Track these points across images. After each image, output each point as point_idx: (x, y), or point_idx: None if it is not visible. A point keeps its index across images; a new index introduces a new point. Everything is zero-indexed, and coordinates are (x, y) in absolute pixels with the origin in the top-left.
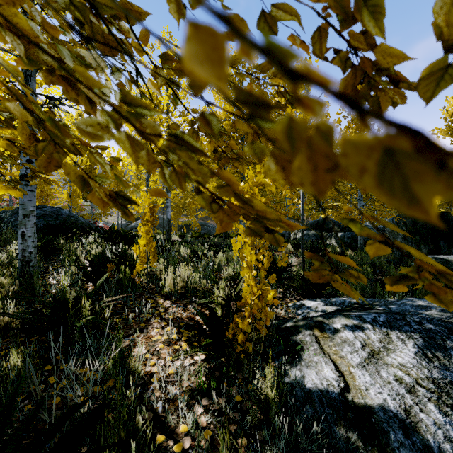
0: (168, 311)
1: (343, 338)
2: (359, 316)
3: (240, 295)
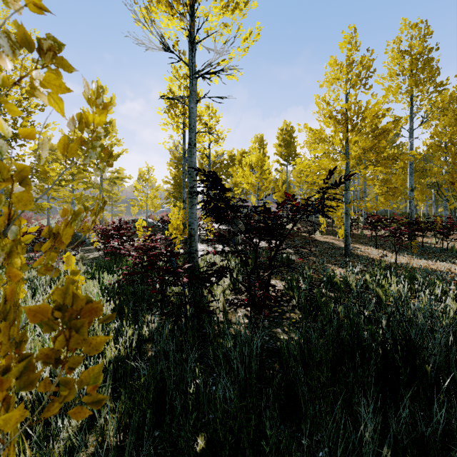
0: None
1: None
2: None
3: None
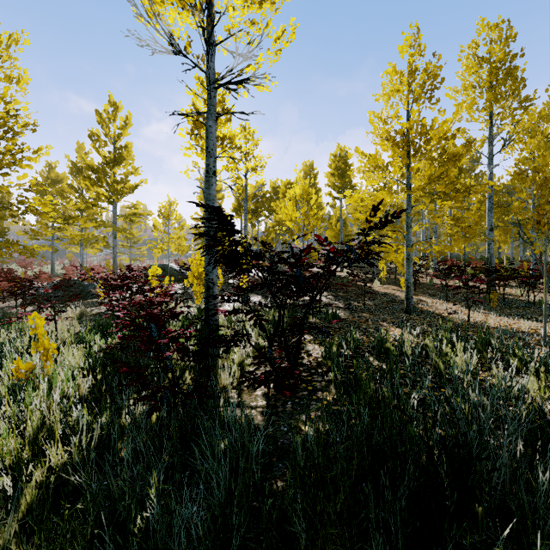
0: None
1: None
2: None
3: None
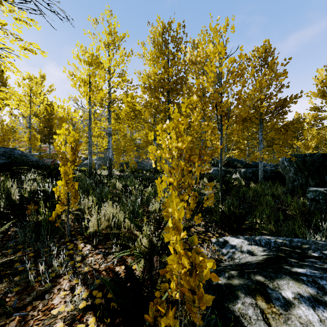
0: (85, 261)
1: (303, 320)
2: (314, 281)
3: (164, 245)
